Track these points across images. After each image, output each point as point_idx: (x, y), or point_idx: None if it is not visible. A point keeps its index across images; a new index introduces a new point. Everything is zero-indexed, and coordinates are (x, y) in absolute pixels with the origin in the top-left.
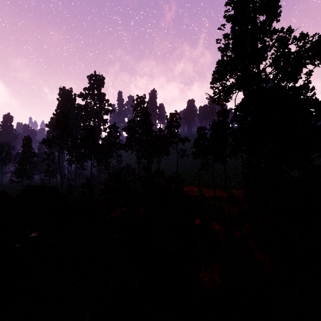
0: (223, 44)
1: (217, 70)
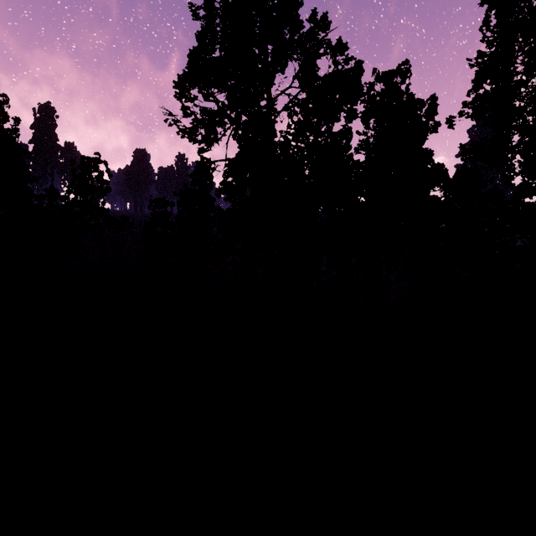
0: (204, 9)
1: (191, 60)
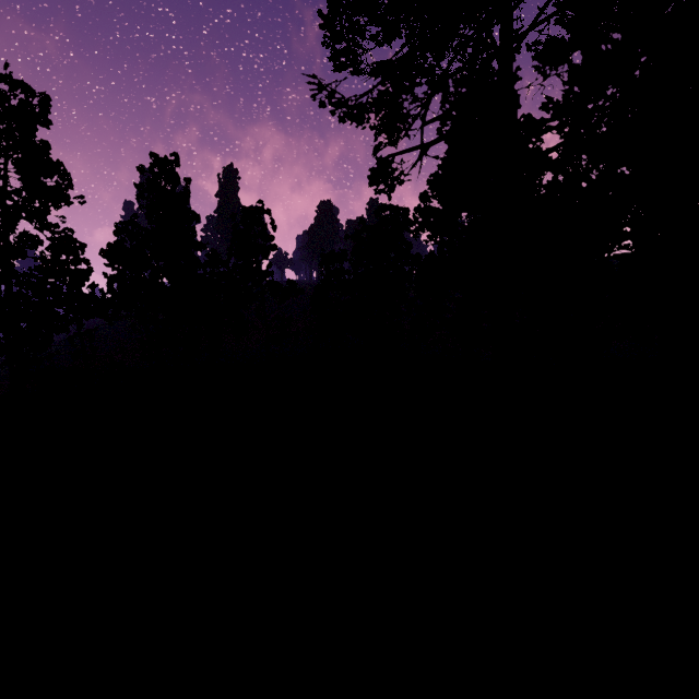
0: None
1: None
